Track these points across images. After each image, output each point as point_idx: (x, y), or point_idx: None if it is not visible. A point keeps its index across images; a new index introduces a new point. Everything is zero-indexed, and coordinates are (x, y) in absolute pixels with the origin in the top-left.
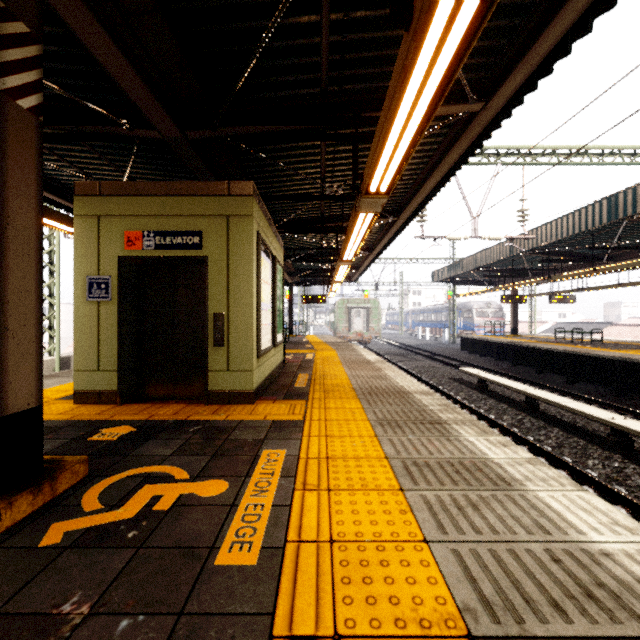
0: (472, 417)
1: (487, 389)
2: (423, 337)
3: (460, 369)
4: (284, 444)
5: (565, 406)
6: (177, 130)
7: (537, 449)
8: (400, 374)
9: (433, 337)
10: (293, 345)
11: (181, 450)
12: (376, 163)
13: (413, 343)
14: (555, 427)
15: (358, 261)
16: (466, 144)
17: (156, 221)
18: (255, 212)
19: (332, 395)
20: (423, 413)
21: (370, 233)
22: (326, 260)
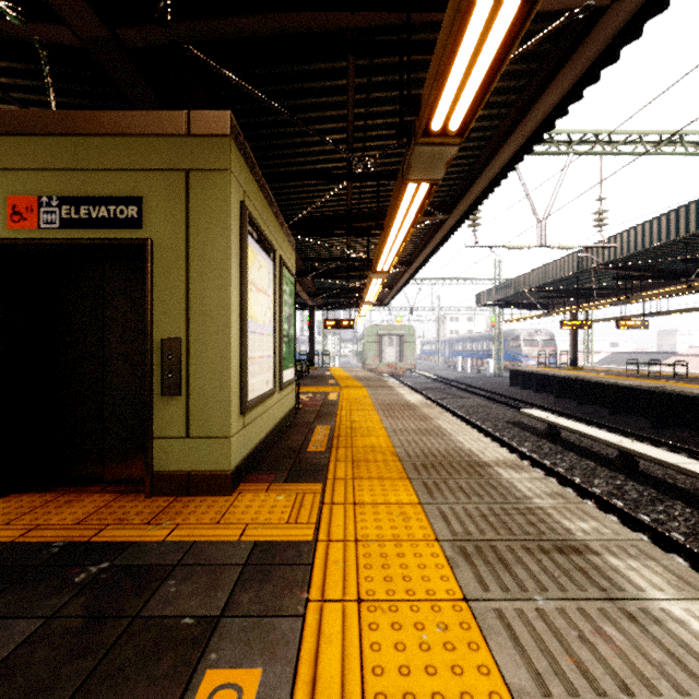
0: (627, 529)
1: (559, 437)
2: (463, 369)
3: (521, 411)
4: (262, 638)
5: (690, 470)
6: (97, 19)
7: (665, 539)
8: (460, 426)
9: (474, 369)
10: (313, 380)
11: (3, 671)
12: (451, 55)
13: (453, 376)
14: (675, 499)
15: (392, 279)
16: (570, 80)
17: (63, 179)
18: (237, 168)
19: (365, 470)
20: (532, 518)
21: (409, 241)
22: (354, 276)
